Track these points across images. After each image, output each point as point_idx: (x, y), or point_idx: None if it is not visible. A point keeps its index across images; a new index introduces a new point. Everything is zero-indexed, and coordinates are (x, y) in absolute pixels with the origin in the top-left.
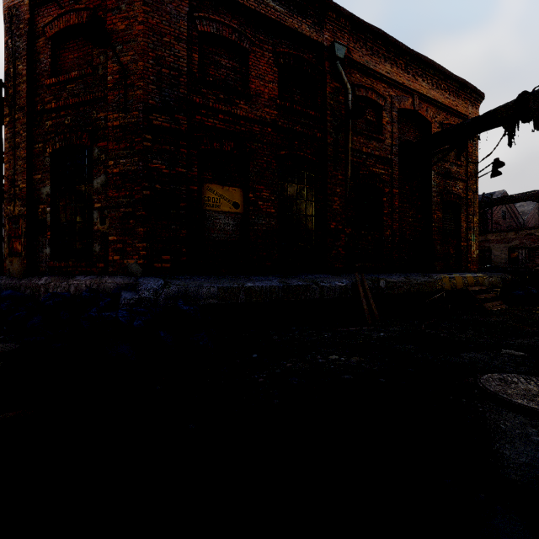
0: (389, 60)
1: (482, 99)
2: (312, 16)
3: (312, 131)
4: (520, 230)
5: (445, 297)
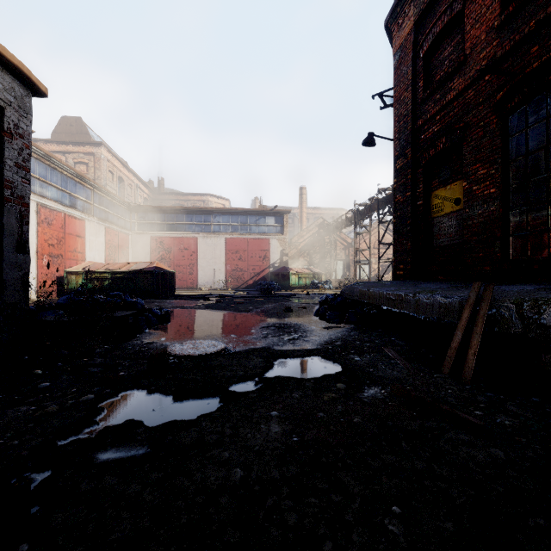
0: None
1: None
2: None
3: None
4: None
5: None
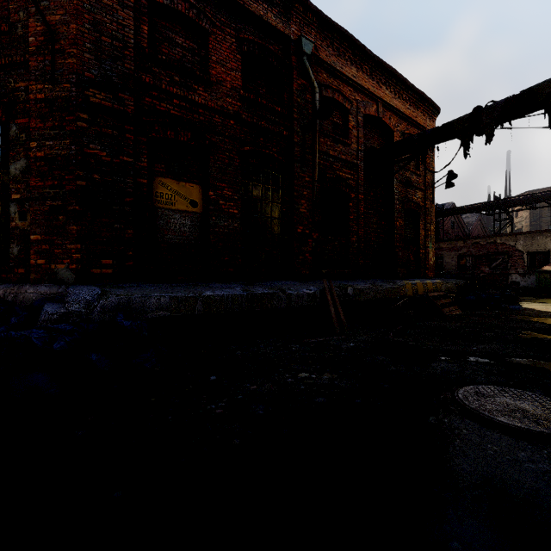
0: (355, 63)
1: (438, 113)
2: (279, 5)
3: (278, 128)
4: (467, 239)
5: (409, 303)
